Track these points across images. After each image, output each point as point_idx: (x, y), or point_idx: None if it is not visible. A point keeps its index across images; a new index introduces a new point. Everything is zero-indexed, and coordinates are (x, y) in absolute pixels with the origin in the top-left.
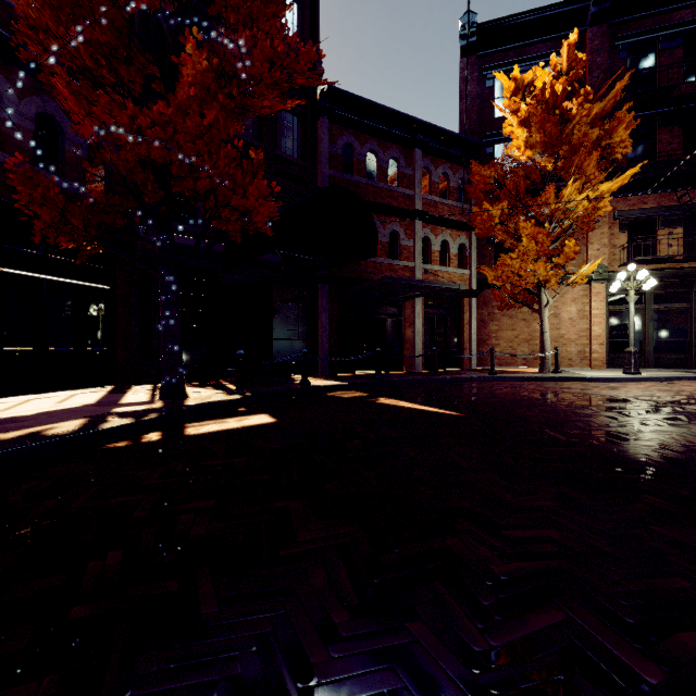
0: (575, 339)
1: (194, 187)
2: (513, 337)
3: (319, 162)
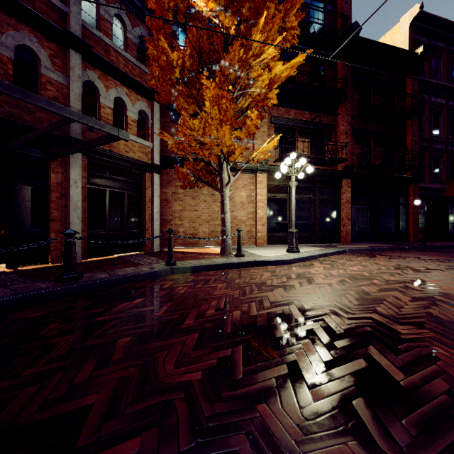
0: (245, 221)
1: None
2: (196, 218)
3: None
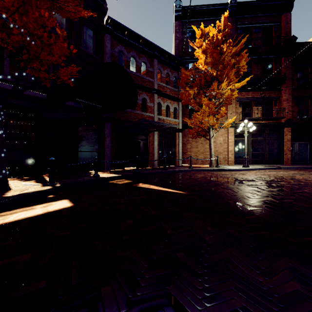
0: (222, 152)
1: (7, 39)
2: (197, 151)
3: (105, 57)
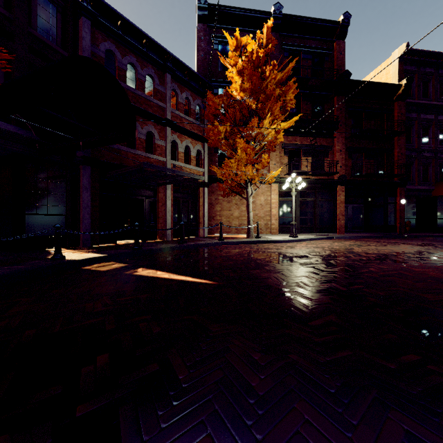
0: (263, 217)
1: None
2: (230, 215)
3: None
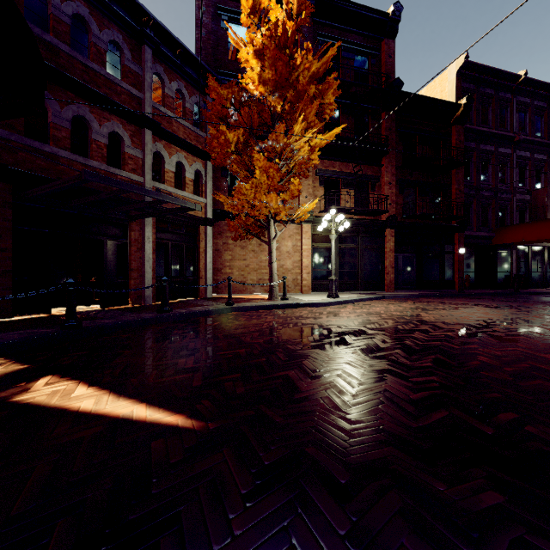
0: (291, 269)
1: None
2: (245, 266)
3: None
